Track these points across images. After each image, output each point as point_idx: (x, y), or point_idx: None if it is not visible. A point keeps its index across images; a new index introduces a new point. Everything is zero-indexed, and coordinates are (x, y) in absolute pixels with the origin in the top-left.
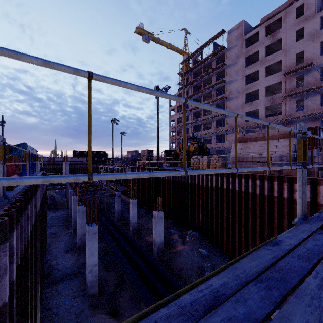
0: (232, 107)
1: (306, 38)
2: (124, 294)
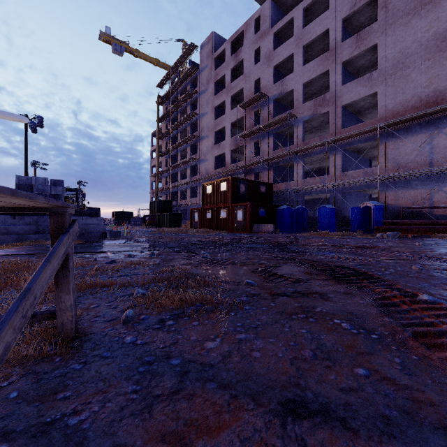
0: (203, 149)
1: (262, 60)
2: None
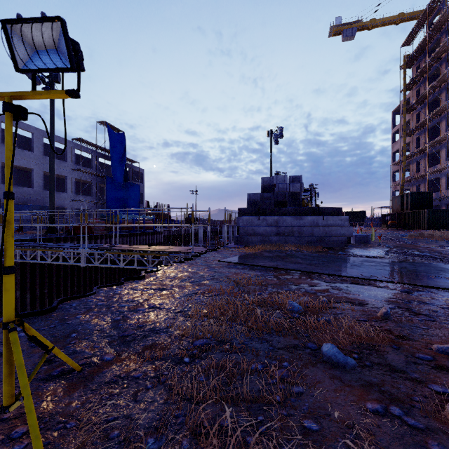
0: None
1: None
2: None
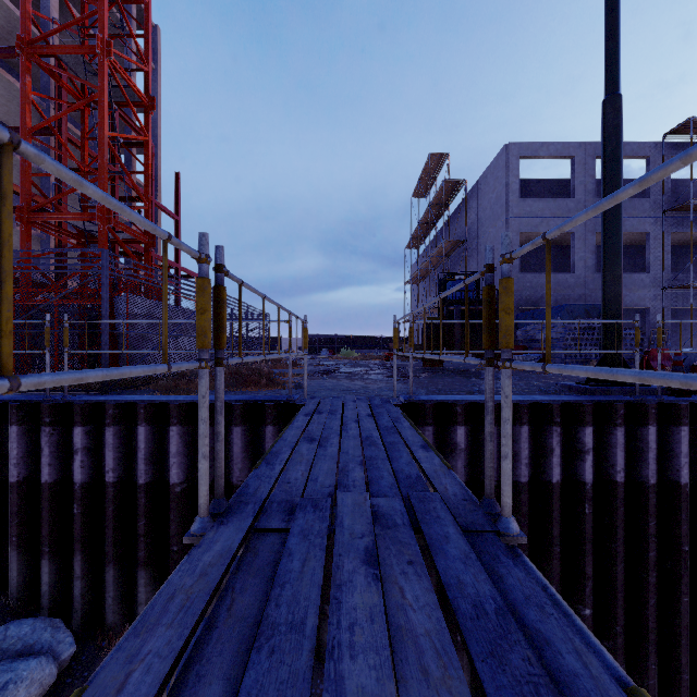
0: None
1: None
2: None
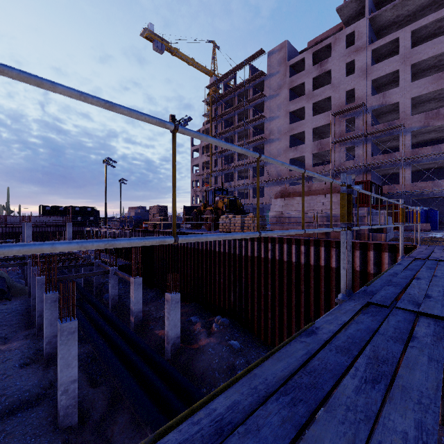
0: (273, 151)
1: (356, 73)
2: (120, 419)
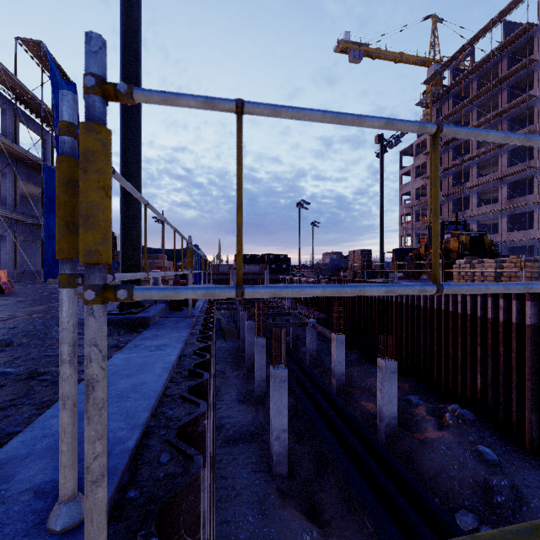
0: None
1: None
2: (328, 490)
